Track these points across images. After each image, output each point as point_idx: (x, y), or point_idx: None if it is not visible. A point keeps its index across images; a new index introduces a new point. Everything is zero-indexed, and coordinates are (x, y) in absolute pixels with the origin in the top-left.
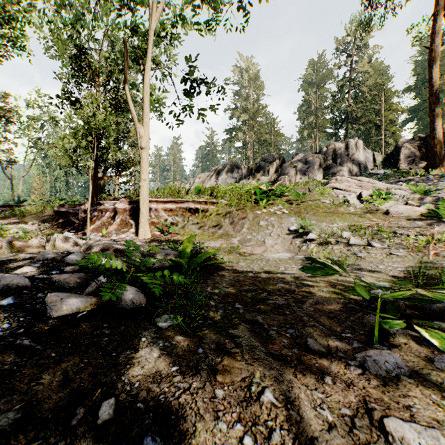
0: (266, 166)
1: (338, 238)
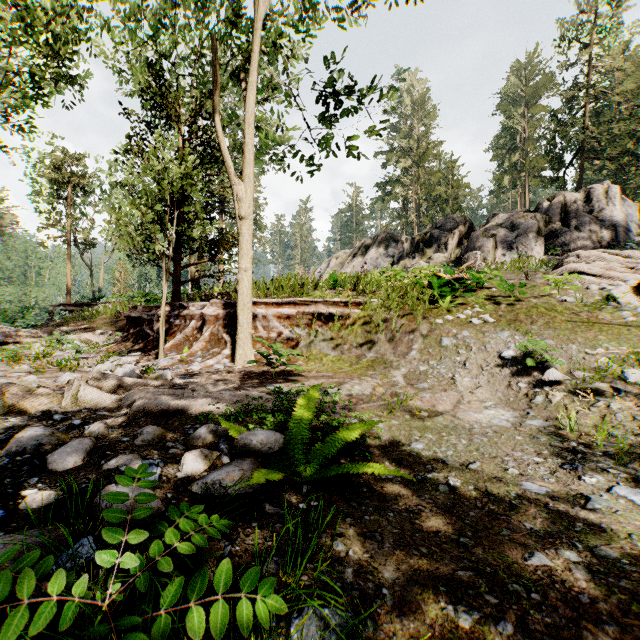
0: (442, 236)
1: (615, 382)
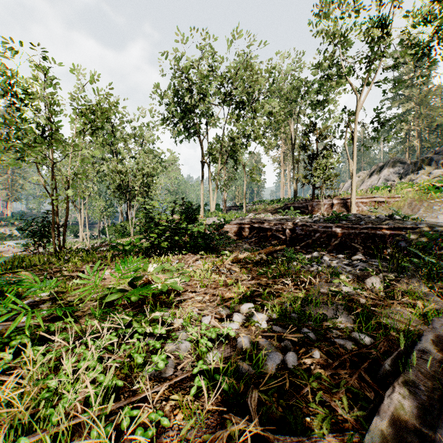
0: (439, 159)
1: None
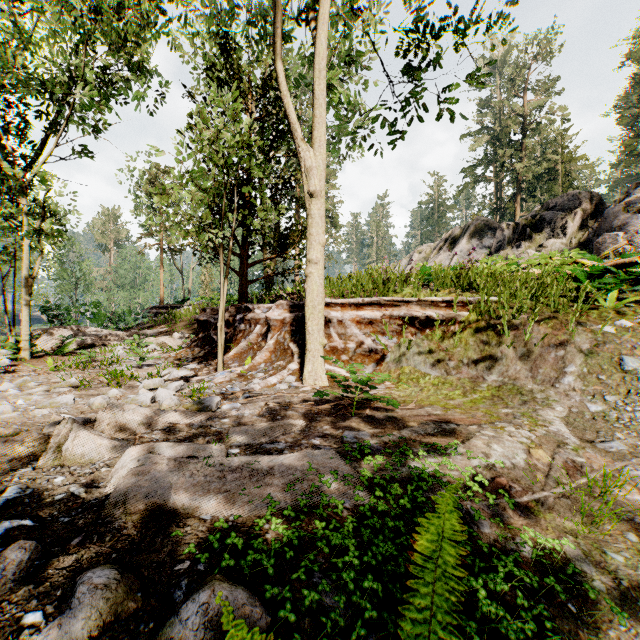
0: (558, 218)
1: None
